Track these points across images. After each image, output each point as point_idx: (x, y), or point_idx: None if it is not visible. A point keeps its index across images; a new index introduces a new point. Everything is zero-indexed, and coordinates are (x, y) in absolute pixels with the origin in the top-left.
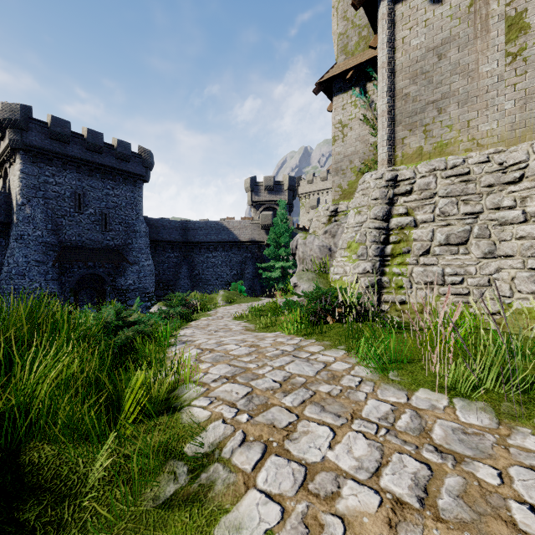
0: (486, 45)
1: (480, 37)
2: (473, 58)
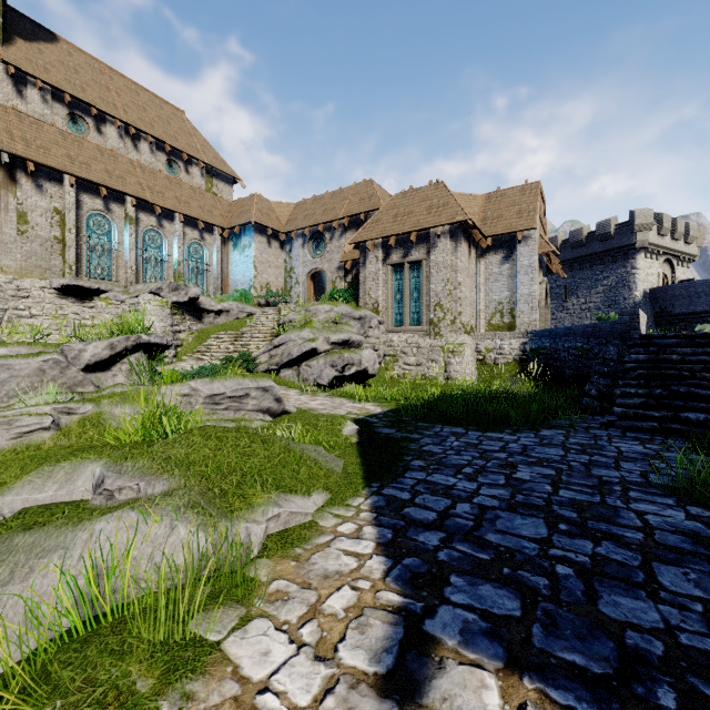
0: (8, 218)
1: (4, 211)
2: (0, 221)
